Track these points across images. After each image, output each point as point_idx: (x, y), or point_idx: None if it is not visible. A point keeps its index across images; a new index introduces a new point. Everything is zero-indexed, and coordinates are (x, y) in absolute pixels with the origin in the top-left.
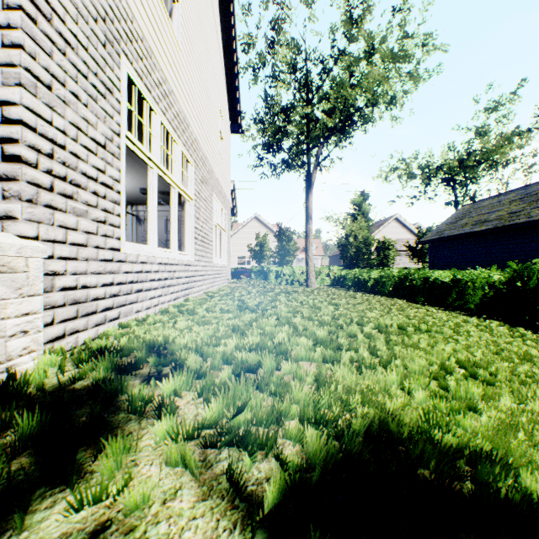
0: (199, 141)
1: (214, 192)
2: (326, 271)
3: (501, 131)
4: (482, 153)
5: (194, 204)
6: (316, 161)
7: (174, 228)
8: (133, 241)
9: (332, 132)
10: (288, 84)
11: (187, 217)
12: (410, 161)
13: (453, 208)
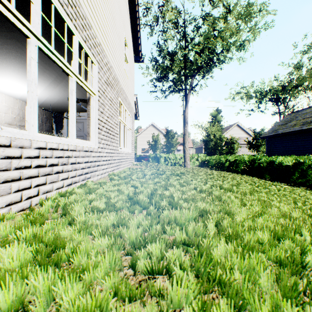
0: (103, 48)
1: (119, 97)
2: (196, 157)
3: (311, 66)
4: (300, 80)
5: (98, 99)
6: (190, 87)
7: (71, 115)
8: (68, 136)
9: (200, 69)
10: (172, 37)
11: (91, 110)
12: (249, 87)
13: (279, 116)
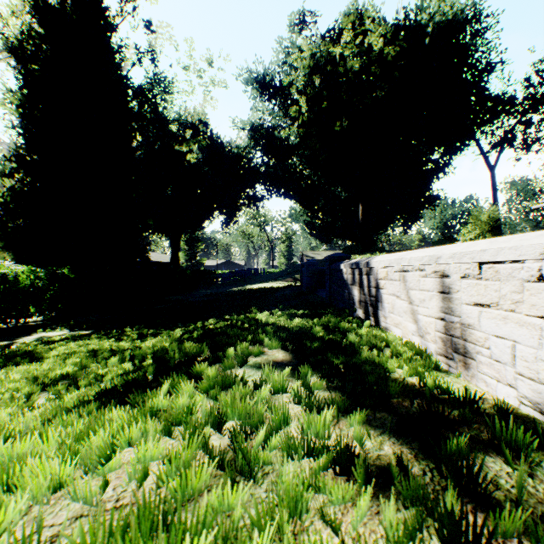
0: None
1: None
2: None
3: None
4: None
5: None
6: None
7: None
8: None
9: None
10: None
11: None
12: None
13: None
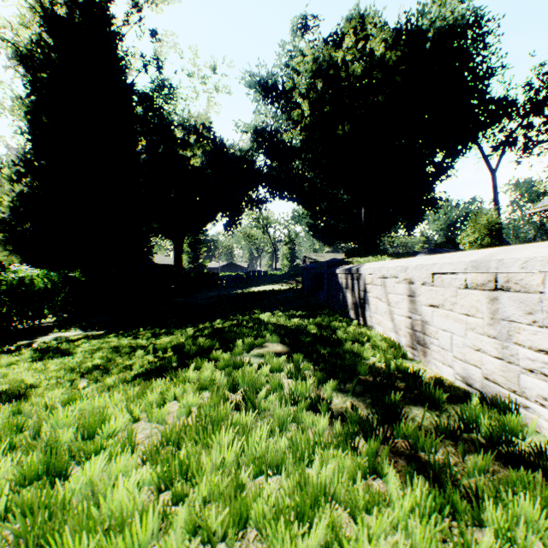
0: None
1: None
2: None
3: None
4: None
5: None
6: None
7: None
8: None
9: None
10: None
11: None
12: None
13: None
